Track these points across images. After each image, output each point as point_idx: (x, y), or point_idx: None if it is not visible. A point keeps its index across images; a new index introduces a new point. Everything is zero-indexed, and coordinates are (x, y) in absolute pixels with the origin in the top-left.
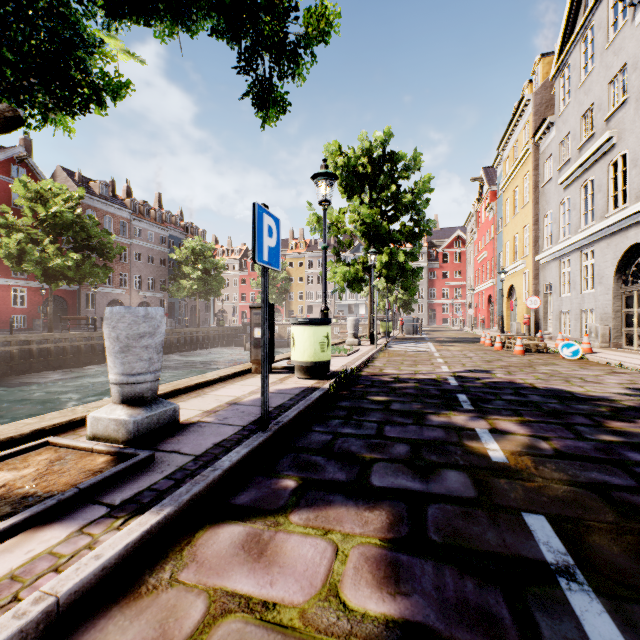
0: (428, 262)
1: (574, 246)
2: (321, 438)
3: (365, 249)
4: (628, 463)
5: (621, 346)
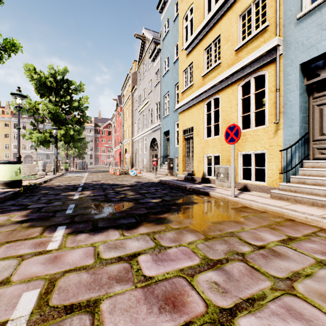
0: (95, 134)
1: (141, 136)
2: (11, 203)
3: (52, 125)
4: (108, 195)
5: (151, 171)
